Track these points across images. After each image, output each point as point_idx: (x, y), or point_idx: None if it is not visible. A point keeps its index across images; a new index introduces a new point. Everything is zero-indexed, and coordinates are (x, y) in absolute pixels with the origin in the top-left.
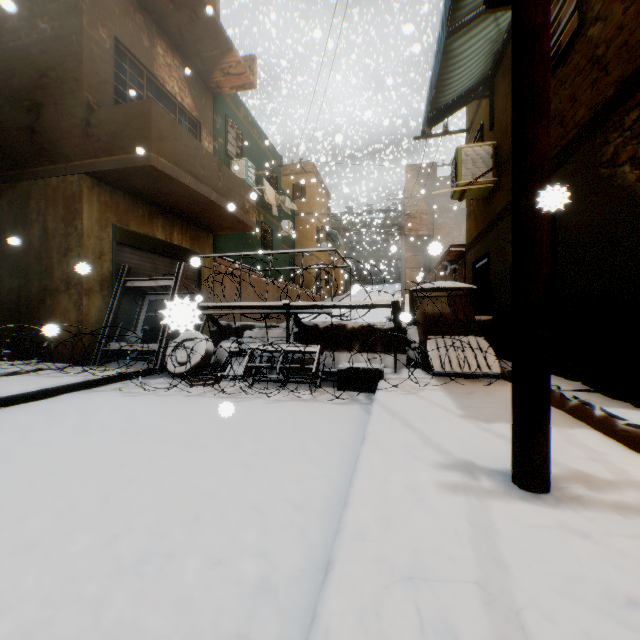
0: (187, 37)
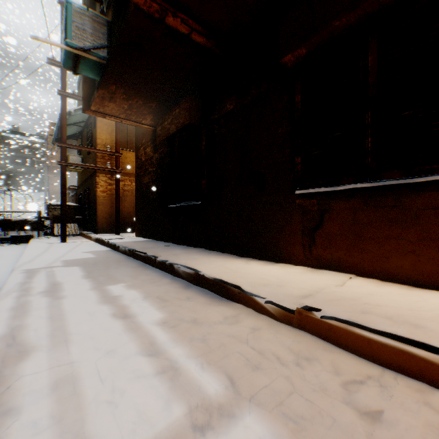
0: None
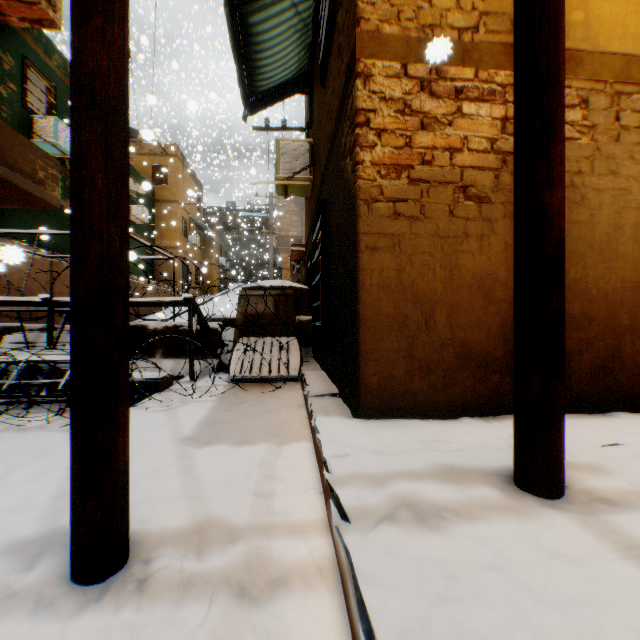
0: None
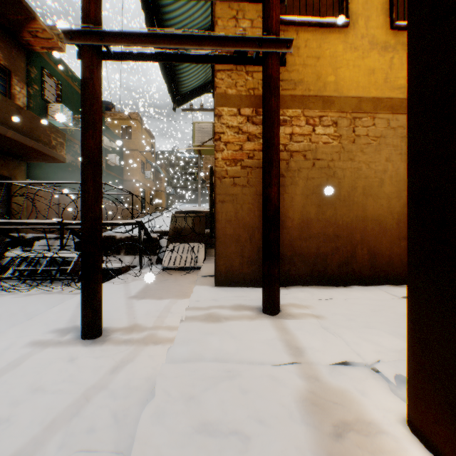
0: None
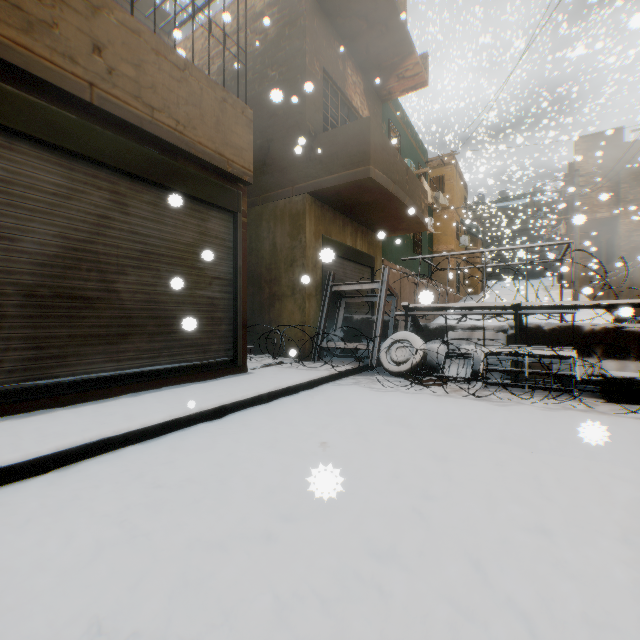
0: (372, 52)
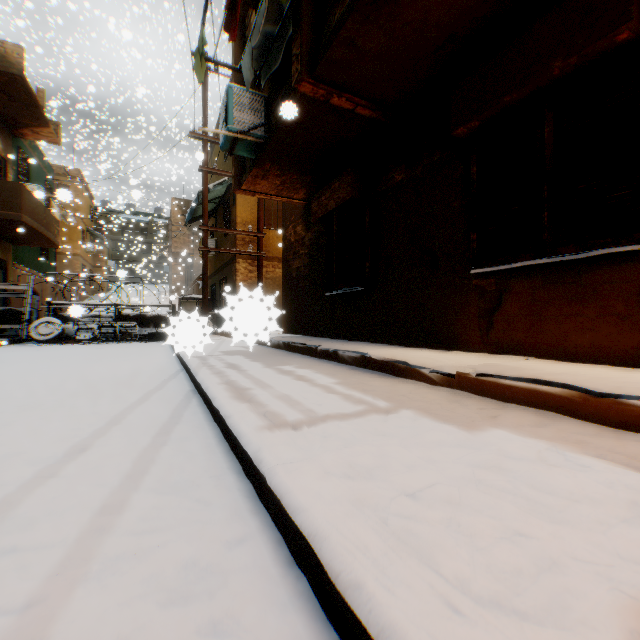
0: (13, 111)
